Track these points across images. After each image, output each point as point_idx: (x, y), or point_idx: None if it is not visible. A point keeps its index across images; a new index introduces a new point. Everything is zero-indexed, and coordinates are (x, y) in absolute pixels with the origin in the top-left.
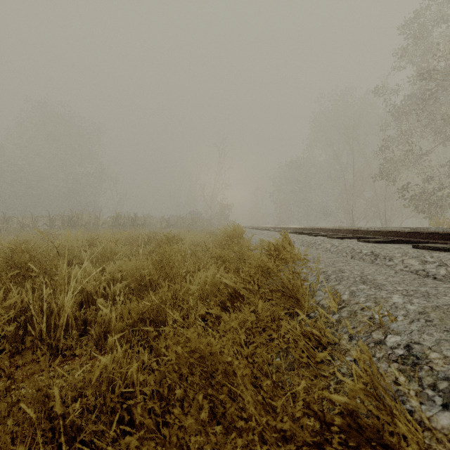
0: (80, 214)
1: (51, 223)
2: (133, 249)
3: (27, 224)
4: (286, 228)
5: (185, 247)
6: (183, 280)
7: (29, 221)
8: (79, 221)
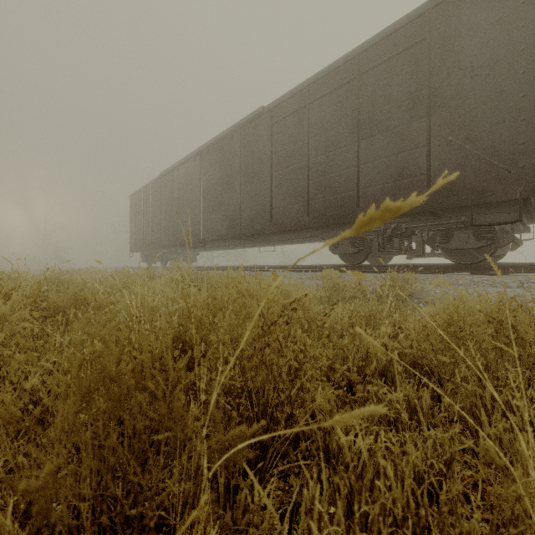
0: None
1: None
2: None
3: None
4: (112, 267)
5: None
6: None
7: None
8: None
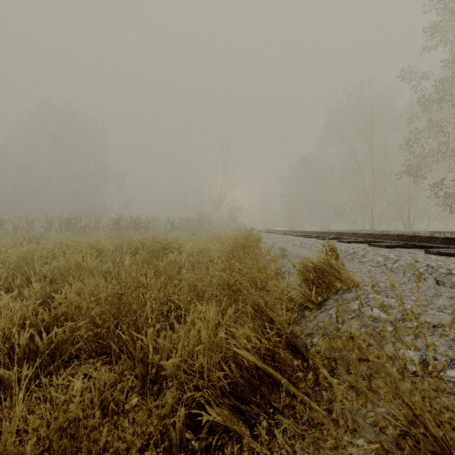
0: (79, 216)
1: (49, 225)
2: (116, 261)
3: (21, 227)
4: (304, 231)
5: (182, 258)
6: (163, 328)
7: (24, 224)
8: (78, 223)
